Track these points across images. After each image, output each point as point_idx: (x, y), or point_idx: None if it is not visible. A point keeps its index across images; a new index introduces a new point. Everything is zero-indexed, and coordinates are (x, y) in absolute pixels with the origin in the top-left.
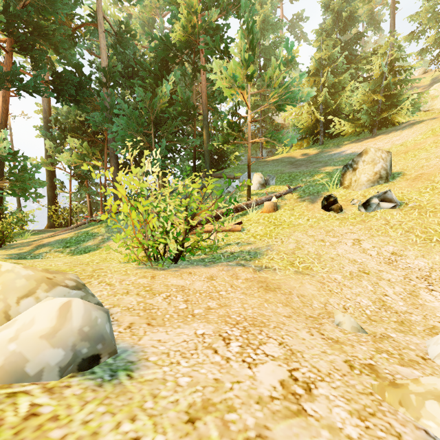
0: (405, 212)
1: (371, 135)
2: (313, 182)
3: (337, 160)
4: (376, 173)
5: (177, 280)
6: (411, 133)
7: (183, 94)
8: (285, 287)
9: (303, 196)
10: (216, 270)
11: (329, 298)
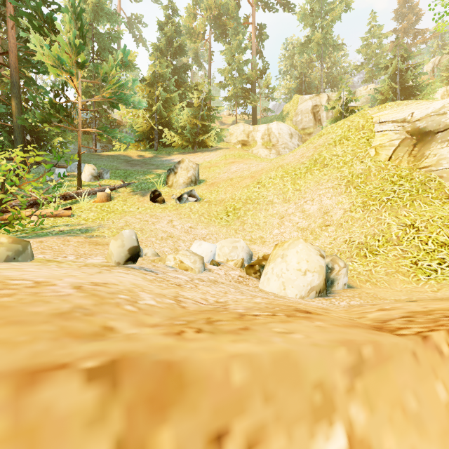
0: (202, 204)
1: (193, 151)
2: (145, 180)
3: (167, 165)
4: (189, 178)
5: None
6: (215, 155)
7: None
8: None
9: (136, 190)
10: (46, 238)
11: None
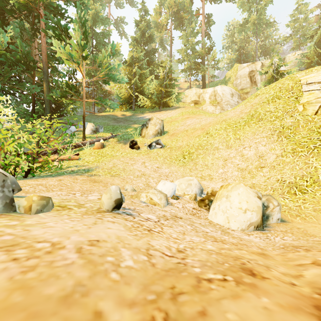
0: (165, 150)
1: (159, 110)
2: (126, 132)
3: (141, 121)
4: (156, 130)
5: (35, 182)
6: (175, 112)
7: (22, 47)
8: (105, 181)
9: (120, 140)
10: (63, 177)
11: (126, 184)
